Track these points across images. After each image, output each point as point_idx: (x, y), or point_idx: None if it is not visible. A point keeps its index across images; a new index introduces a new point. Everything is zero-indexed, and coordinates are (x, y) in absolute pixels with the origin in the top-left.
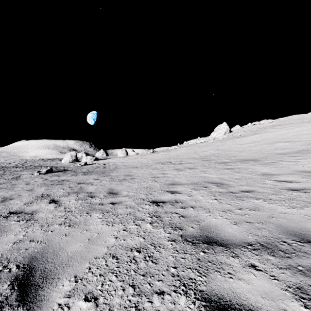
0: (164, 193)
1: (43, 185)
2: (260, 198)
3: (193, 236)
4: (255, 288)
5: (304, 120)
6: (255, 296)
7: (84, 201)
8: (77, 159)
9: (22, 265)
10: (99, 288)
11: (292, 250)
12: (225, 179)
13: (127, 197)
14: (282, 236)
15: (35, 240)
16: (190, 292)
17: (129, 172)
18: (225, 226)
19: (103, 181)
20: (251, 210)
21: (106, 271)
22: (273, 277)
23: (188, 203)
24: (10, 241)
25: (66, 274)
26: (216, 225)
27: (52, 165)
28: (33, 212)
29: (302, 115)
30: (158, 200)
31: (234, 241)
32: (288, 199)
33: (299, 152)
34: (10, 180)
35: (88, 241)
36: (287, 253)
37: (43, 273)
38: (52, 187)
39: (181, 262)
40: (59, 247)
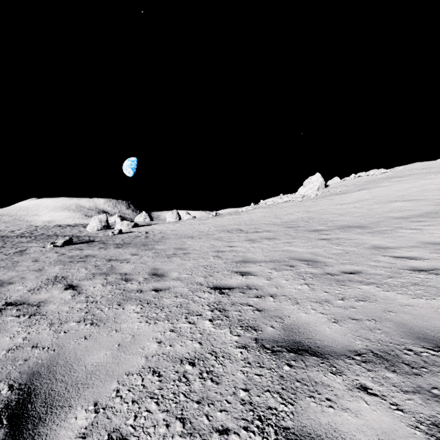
0: (231, 274)
1: (58, 263)
2: (370, 282)
3: (273, 340)
4: (368, 424)
5: (432, 170)
6: (369, 438)
7: (115, 286)
8: (108, 225)
9: (17, 384)
10: (131, 423)
11: (422, 362)
12: (320, 254)
13: (178, 281)
14: (405, 341)
15: (39, 345)
16: (268, 430)
17: (182, 244)
18: (321, 325)
19: (144, 258)
20: (358, 301)
21: (142, 396)
22: (395, 406)
23: (266, 290)
24: (3, 347)
25: (82, 399)
26: (307, 324)
27: (73, 234)
28: (41, 302)
29: (428, 163)
30: (222, 286)
31: (334, 349)
32: (412, 284)
33: (425, 216)
34: (12, 255)
35: (118, 347)
36: (414, 368)
37: (47, 398)
38: (71, 265)
39: (256, 382)
40: (74, 357)
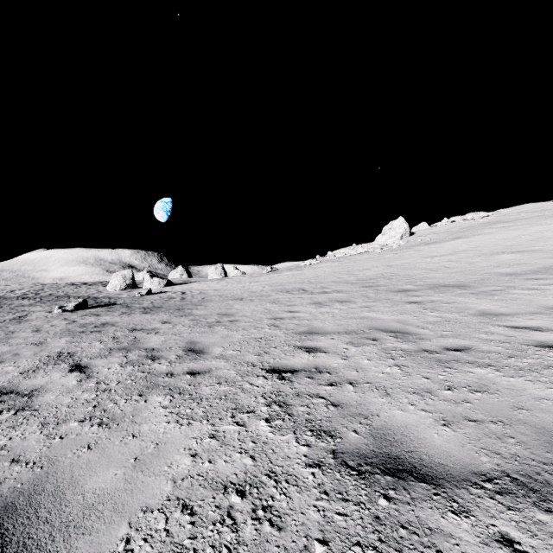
0: (294, 351)
1: (65, 334)
2: (485, 363)
3: (358, 454)
4: None
5: (546, 213)
6: None
7: (137, 367)
8: (135, 283)
9: None
10: None
11: None
12: (410, 323)
13: (222, 360)
14: None
15: (22, 459)
16: None
17: (229, 308)
18: (425, 430)
19: (178, 327)
20: (473, 392)
21: (164, 551)
22: None
23: (343, 374)
24: None
25: None
26: (405, 427)
27: (89, 295)
28: (34, 391)
29: (541, 205)
30: (282, 368)
31: (451, 469)
32: (545, 367)
33: (544, 272)
34: (8, 322)
35: (134, 463)
36: None
37: None
38: (82, 337)
39: (338, 526)
40: (70, 479)
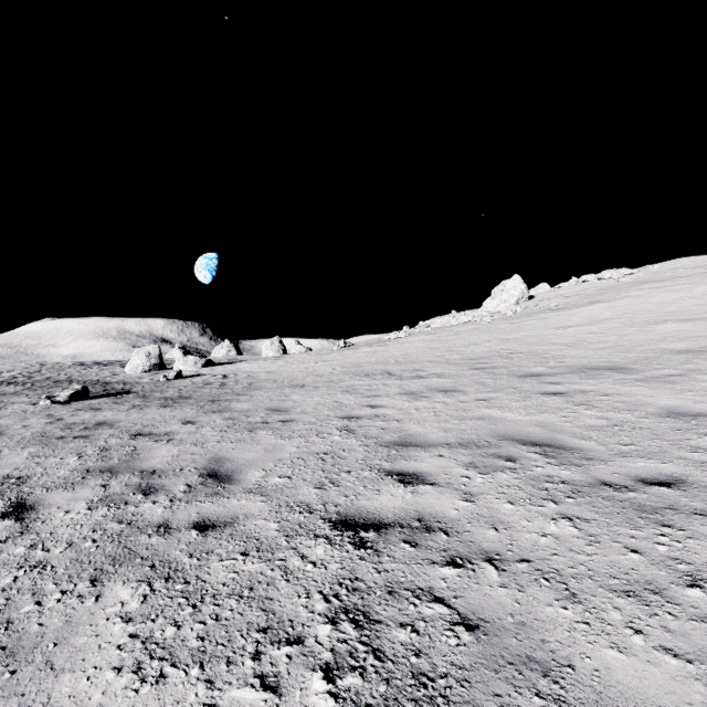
0: (379, 480)
1: (34, 442)
2: None
3: None
4: None
5: None
6: None
7: (114, 511)
8: (163, 362)
9: None
10: None
11: None
12: (560, 429)
13: (258, 496)
14: None
15: None
16: None
17: (283, 399)
18: None
19: (203, 430)
20: None
21: None
22: None
23: (471, 535)
24: None
25: None
26: None
27: (99, 379)
28: None
29: (703, 259)
30: (359, 517)
31: None
32: None
33: None
34: None
35: None
36: None
37: None
38: (55, 448)
39: None
40: None
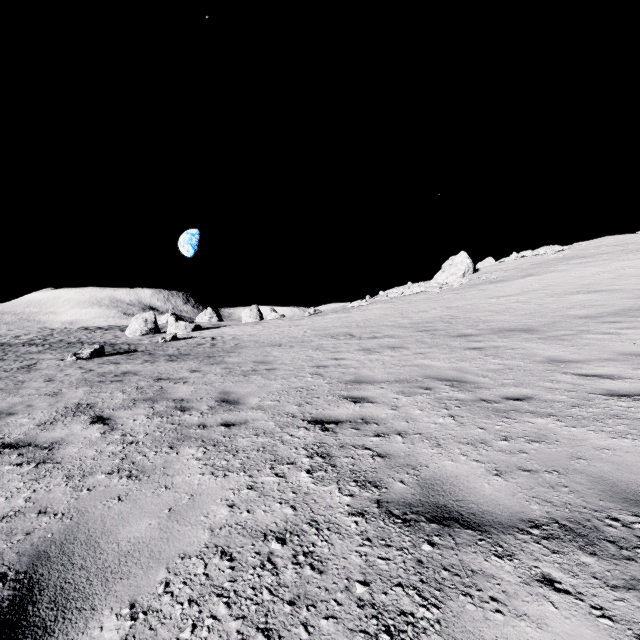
0: (338, 401)
1: (82, 384)
2: (547, 413)
3: (404, 503)
4: None
5: (630, 247)
6: None
7: (166, 419)
8: (157, 327)
9: (13, 573)
10: (187, 636)
11: (636, 539)
12: (469, 371)
13: (259, 411)
14: (606, 504)
15: (50, 510)
16: None
17: (266, 355)
18: (476, 480)
19: (209, 376)
20: (531, 442)
21: (204, 592)
22: (600, 612)
23: (392, 424)
24: None
25: (112, 598)
26: (455, 477)
27: (106, 341)
28: (54, 443)
29: (624, 237)
30: (325, 419)
31: (499, 517)
32: (611, 416)
33: (622, 314)
34: (15, 371)
35: (169, 514)
36: (624, 549)
37: (59, 596)
38: (101, 387)
39: (380, 570)
40: (102, 529)
